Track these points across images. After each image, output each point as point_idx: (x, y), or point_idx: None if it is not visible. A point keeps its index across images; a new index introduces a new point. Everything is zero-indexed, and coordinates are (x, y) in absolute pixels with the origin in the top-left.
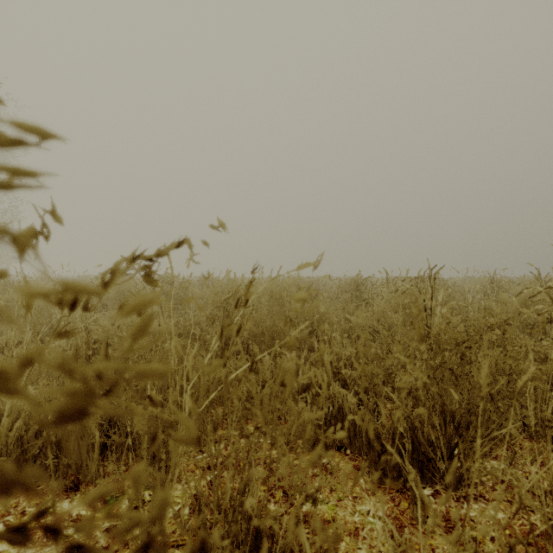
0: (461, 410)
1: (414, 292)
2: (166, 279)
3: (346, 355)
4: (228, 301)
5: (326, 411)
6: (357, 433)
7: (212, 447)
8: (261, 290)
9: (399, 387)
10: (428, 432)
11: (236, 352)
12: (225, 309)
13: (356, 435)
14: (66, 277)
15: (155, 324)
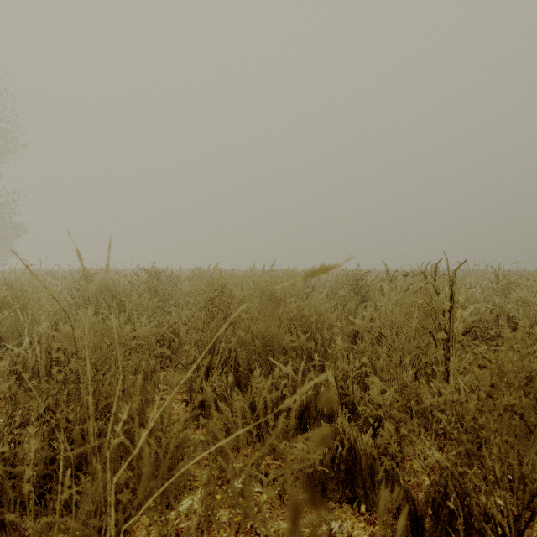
0: (536, 475)
1: (429, 291)
2: (153, 273)
3: (355, 373)
4: (213, 301)
5: (333, 453)
6: (375, 485)
7: (185, 498)
8: (252, 287)
9: (436, 430)
10: (485, 503)
11: (222, 361)
12: (209, 311)
13: (374, 488)
14: (60, 270)
15: (126, 329)
